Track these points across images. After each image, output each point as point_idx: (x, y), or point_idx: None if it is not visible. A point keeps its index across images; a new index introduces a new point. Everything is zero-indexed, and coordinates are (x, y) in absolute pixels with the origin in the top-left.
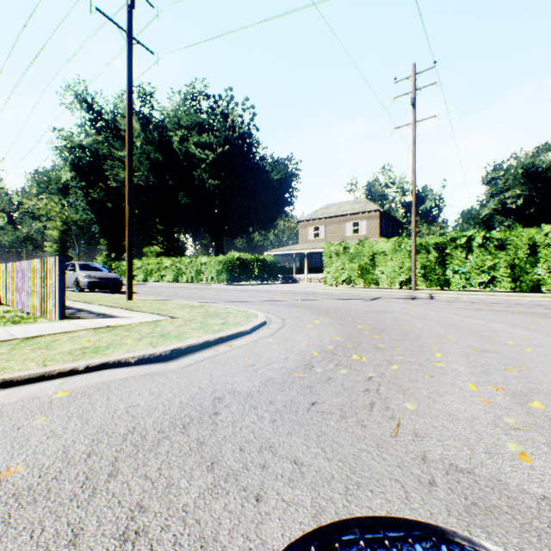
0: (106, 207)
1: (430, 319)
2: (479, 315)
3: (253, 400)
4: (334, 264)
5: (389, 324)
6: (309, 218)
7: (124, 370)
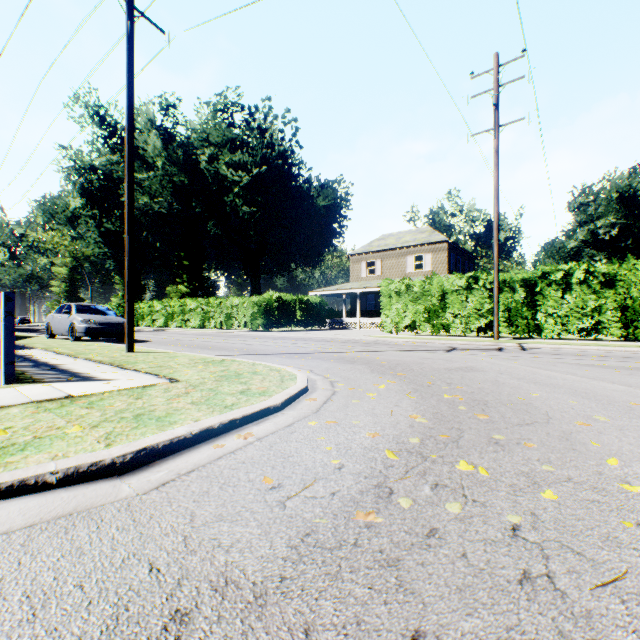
0: (122, 240)
1: (545, 383)
2: (610, 376)
3: (264, 626)
4: (394, 306)
5: (489, 391)
6: (362, 251)
7: (24, 504)
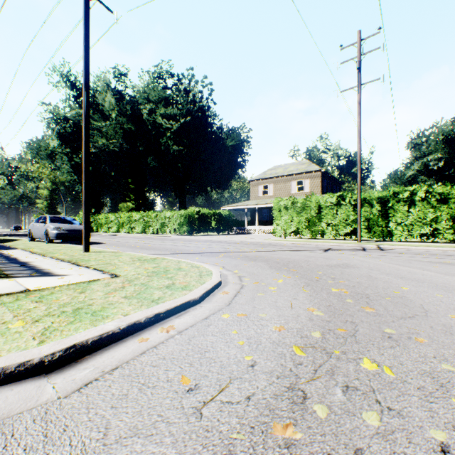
0: None
1: (410, 278)
2: None
3: None
4: (283, 217)
5: (367, 285)
6: (259, 177)
7: None
